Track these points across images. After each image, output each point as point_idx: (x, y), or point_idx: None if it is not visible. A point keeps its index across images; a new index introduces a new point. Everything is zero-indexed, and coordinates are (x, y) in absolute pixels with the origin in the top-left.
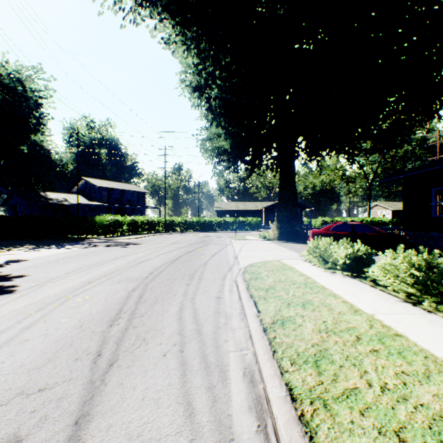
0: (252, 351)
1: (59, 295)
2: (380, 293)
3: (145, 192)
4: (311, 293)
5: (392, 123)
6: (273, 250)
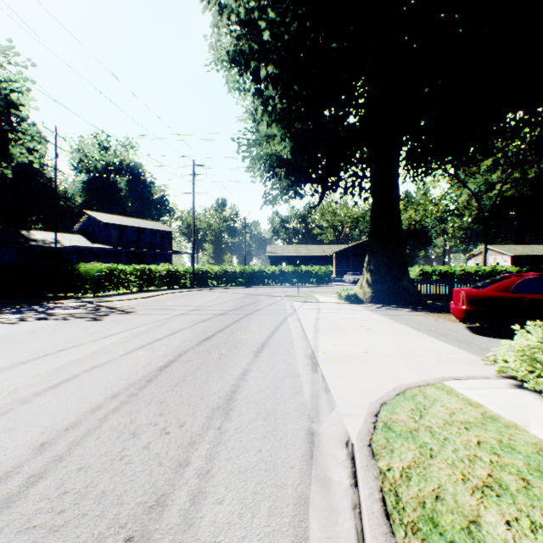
0: None
1: None
2: None
3: (171, 231)
4: None
5: None
6: (383, 331)
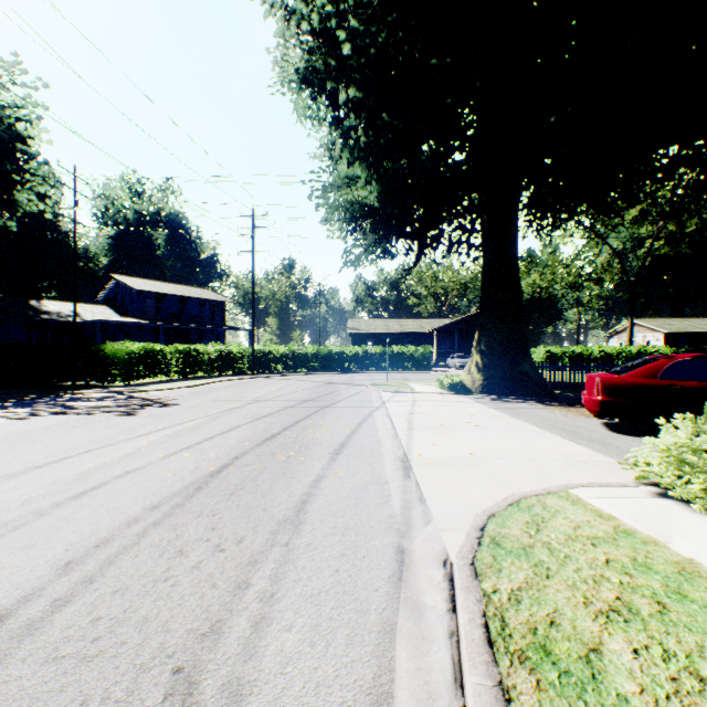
0: None
1: None
2: None
3: (223, 301)
4: None
5: None
6: (496, 428)
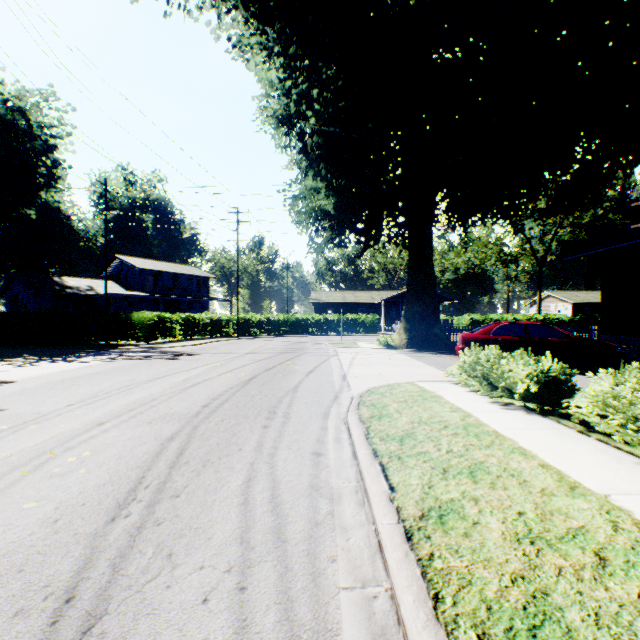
0: (386, 590)
1: (40, 450)
2: (601, 447)
3: (208, 276)
4: (479, 447)
5: (583, 169)
6: (401, 364)
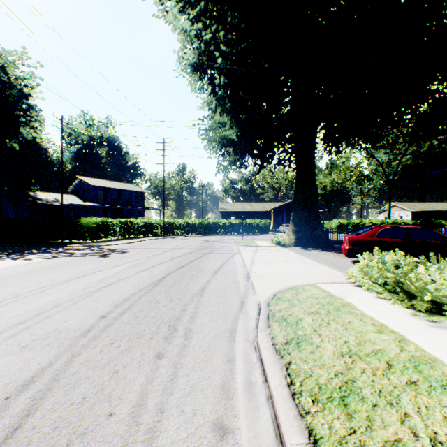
0: None
1: None
2: None
3: (144, 192)
4: None
5: (445, 98)
6: (295, 262)
